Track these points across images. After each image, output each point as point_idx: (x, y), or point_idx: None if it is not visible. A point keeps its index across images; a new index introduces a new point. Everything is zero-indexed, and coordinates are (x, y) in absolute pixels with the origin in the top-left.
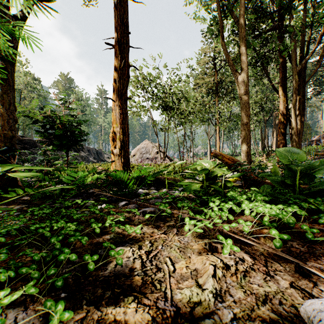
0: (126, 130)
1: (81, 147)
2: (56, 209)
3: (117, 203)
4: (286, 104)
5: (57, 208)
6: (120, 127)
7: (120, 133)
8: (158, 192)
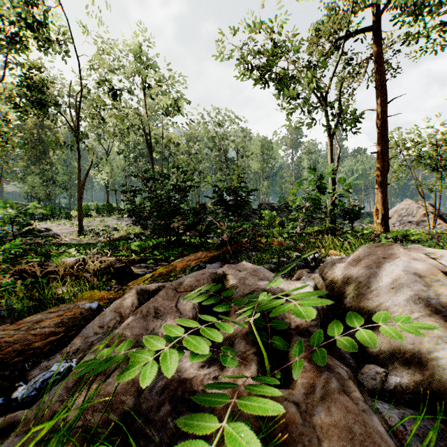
0: (386, 206)
1: None
2: None
3: None
4: None
5: None
6: (381, 206)
7: (382, 209)
8: None
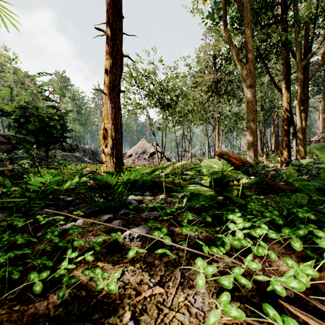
0: (119, 126)
1: (76, 147)
2: (10, 228)
3: (98, 218)
4: (290, 101)
5: (11, 227)
6: (111, 123)
7: (112, 130)
8: (153, 198)
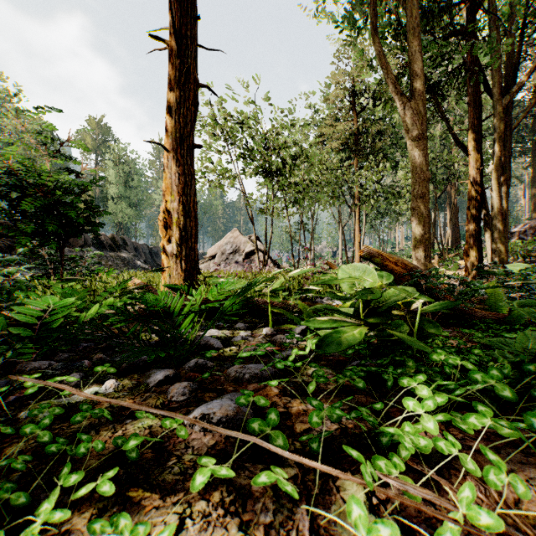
0: (192, 207)
1: (123, 242)
2: None
3: (145, 376)
4: (480, 165)
5: None
6: (178, 202)
7: (179, 212)
8: (251, 335)
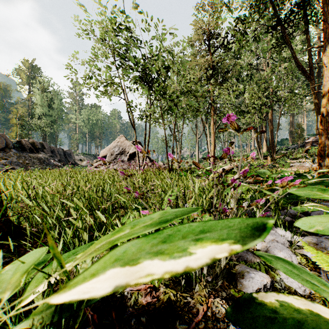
0: None
1: (42, 146)
2: None
3: None
4: None
5: None
6: None
7: None
8: None
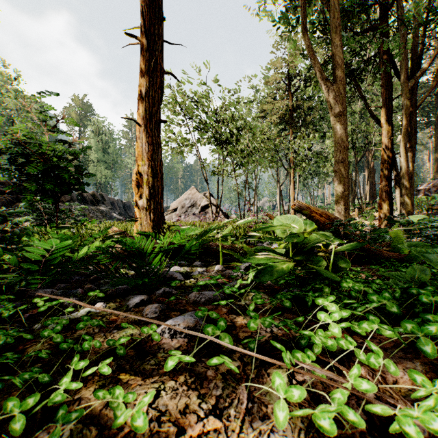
0: (159, 170)
1: (102, 198)
2: None
3: (125, 300)
4: (391, 136)
5: None
6: (148, 166)
7: (149, 174)
8: (206, 270)
